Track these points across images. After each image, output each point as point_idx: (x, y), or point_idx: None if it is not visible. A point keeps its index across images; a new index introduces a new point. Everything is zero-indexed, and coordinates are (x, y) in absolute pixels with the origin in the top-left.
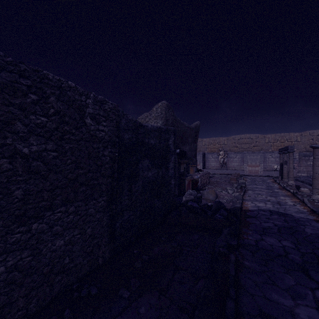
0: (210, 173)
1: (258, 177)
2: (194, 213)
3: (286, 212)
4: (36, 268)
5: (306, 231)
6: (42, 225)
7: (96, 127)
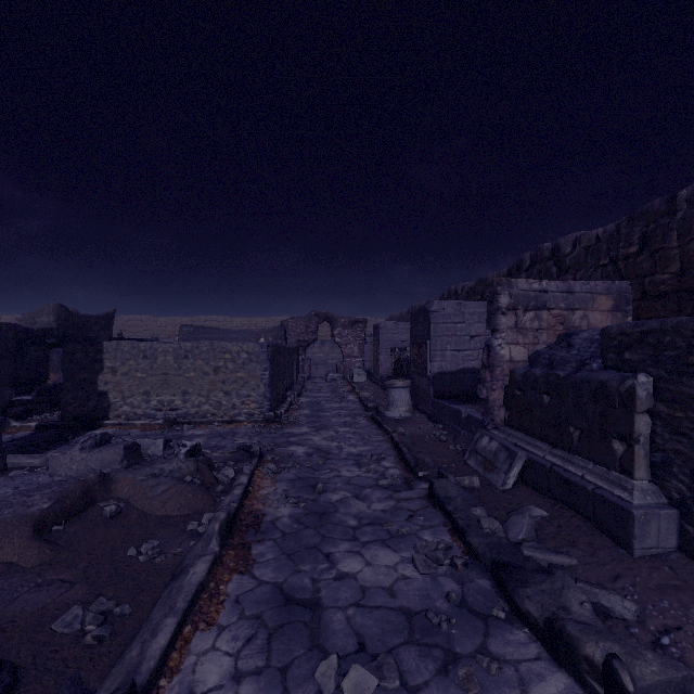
0: None
1: None
2: None
3: None
4: None
5: None
6: None
7: (7, 334)
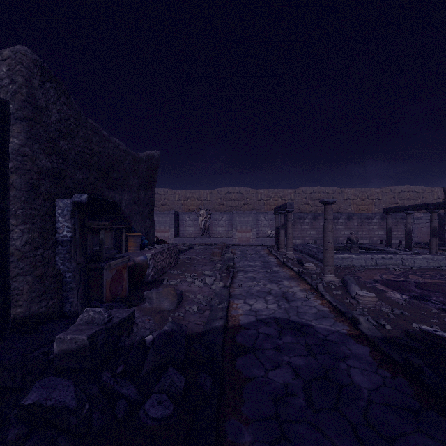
0: (186, 243)
1: (250, 247)
2: (54, 427)
3: (301, 320)
4: None
5: (356, 380)
6: None
7: None
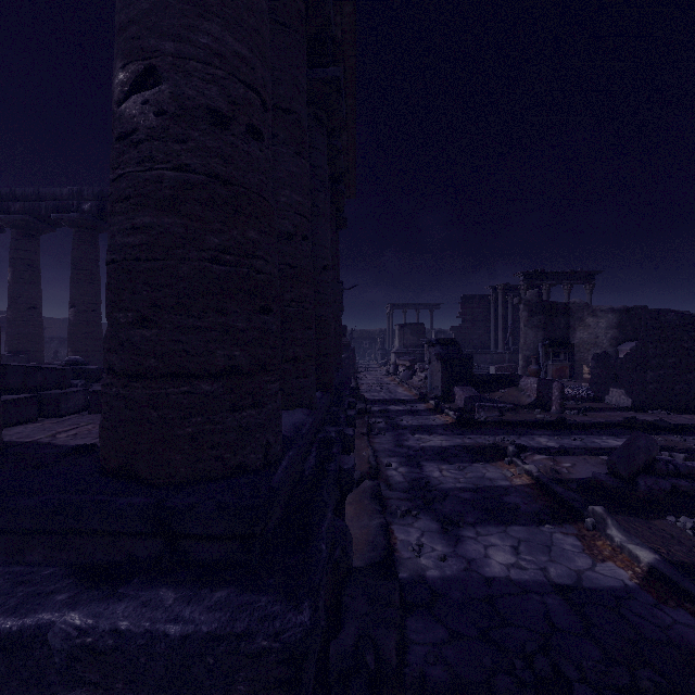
0: None
1: None
2: None
3: None
4: (688, 393)
5: None
6: (691, 376)
7: None
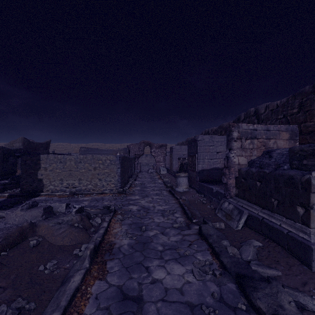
0: None
1: None
2: None
3: None
4: None
5: None
6: None
7: None
